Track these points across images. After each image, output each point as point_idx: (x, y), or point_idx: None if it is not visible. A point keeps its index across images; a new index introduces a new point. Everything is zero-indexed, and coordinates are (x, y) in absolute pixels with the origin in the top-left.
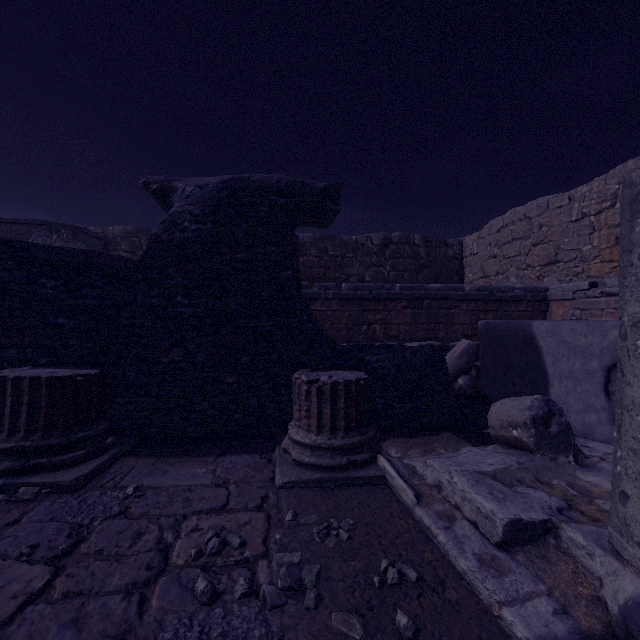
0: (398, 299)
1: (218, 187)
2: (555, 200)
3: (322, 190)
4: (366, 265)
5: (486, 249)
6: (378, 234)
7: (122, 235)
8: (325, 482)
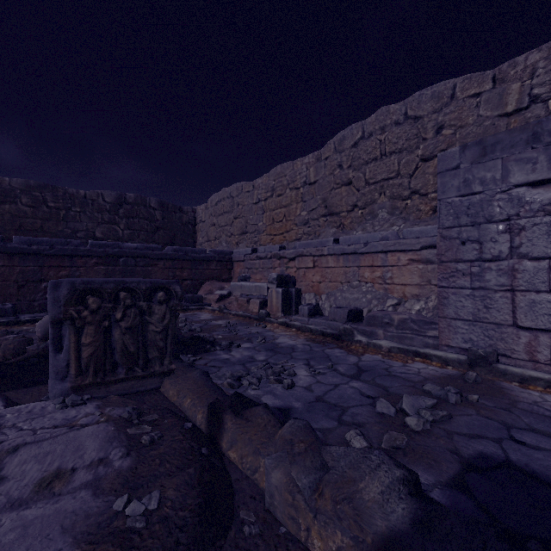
0: (89, 256)
1: None
2: (246, 186)
3: None
4: (97, 221)
5: (210, 218)
6: (111, 192)
7: None
8: None
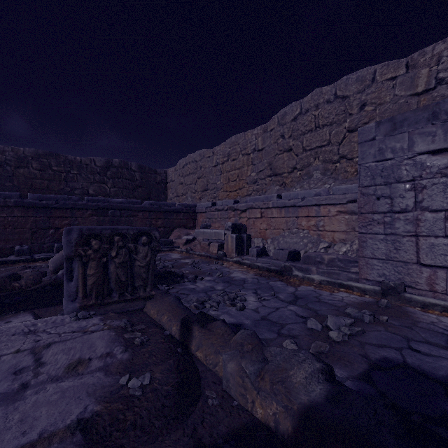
0: (85, 208)
1: None
2: (207, 152)
3: None
4: (90, 181)
5: (178, 178)
6: (101, 158)
7: None
8: None
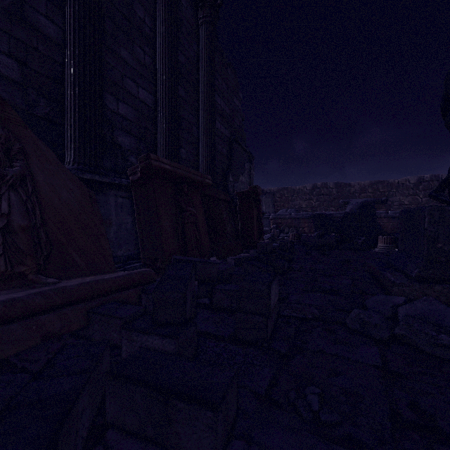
0: None
1: (360, 203)
2: None
3: (383, 200)
4: (405, 195)
5: None
6: (413, 177)
7: (277, 191)
8: (385, 250)
